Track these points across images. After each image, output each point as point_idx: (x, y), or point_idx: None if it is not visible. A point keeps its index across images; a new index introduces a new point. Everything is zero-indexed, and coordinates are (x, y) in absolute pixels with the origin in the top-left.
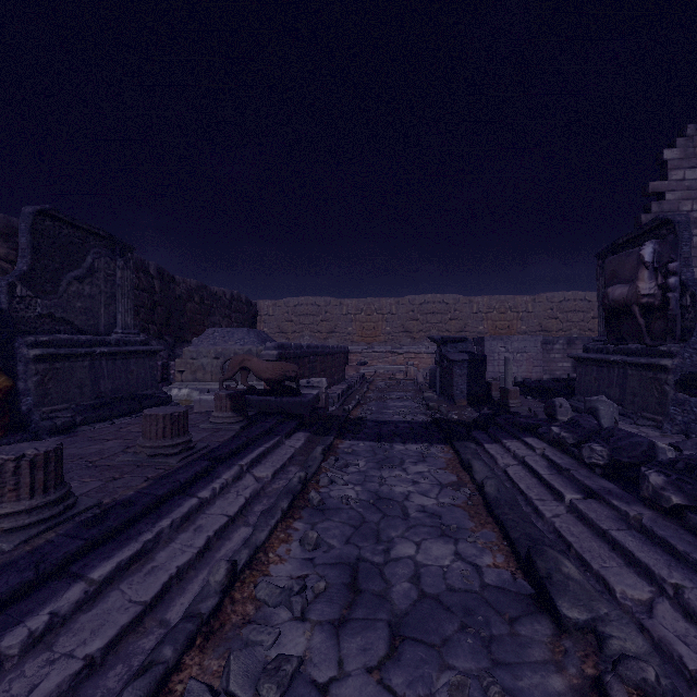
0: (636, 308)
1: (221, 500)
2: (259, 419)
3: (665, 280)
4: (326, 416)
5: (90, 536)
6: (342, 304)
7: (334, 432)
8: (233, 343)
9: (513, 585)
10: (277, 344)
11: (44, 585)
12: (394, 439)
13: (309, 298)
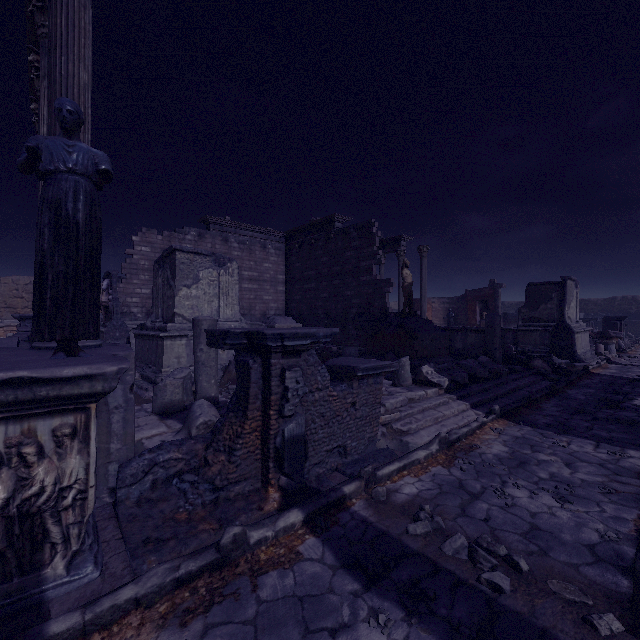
0: (102, 307)
1: None
2: None
3: (109, 297)
4: None
5: None
6: None
7: None
8: None
9: None
10: None
11: None
12: None
13: None
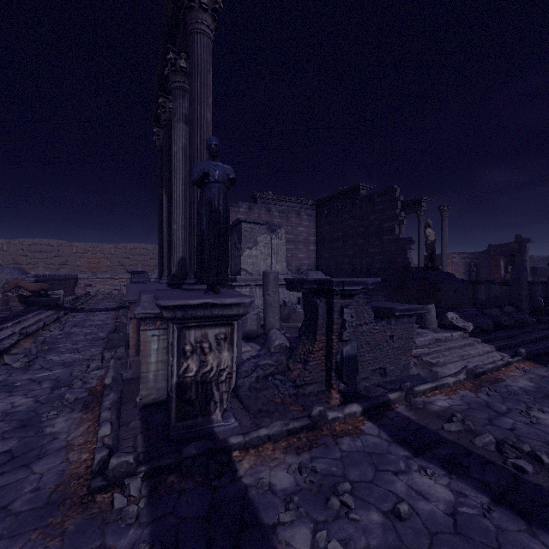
0: None
1: (32, 319)
2: (31, 306)
3: None
4: (64, 307)
5: (5, 319)
6: (72, 246)
7: (69, 310)
8: (5, 274)
9: (113, 323)
10: (34, 275)
11: (3, 323)
12: (97, 311)
13: (44, 240)
